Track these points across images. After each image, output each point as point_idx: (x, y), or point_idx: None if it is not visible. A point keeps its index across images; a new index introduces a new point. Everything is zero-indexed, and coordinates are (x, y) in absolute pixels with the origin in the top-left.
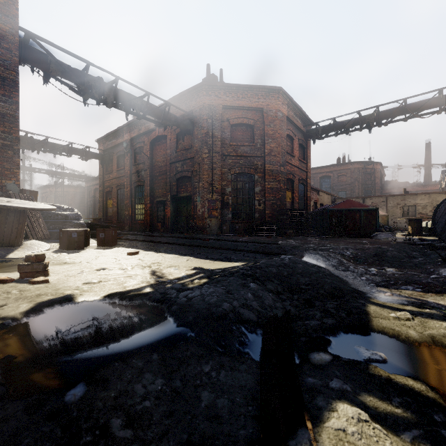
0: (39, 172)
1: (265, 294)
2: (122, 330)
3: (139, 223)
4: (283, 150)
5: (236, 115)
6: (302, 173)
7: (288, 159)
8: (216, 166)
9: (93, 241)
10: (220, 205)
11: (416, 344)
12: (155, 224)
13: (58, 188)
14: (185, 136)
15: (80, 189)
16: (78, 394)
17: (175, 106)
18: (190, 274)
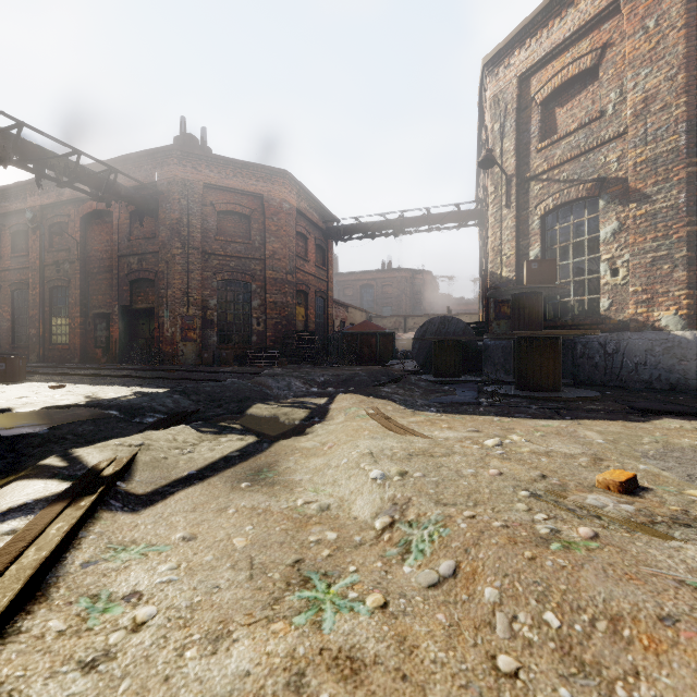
0: None
1: (185, 401)
2: (65, 418)
3: (58, 349)
4: (291, 253)
5: (225, 199)
6: (321, 283)
7: (300, 264)
8: (194, 267)
9: None
10: (200, 323)
11: (265, 417)
12: (90, 350)
13: None
14: (144, 218)
15: None
16: (45, 432)
17: (126, 174)
18: (127, 395)
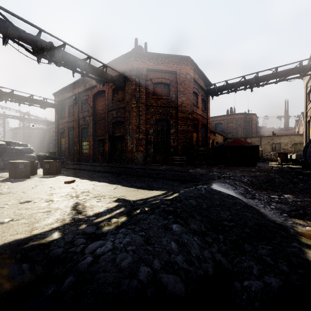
0: (10, 117)
1: (190, 239)
2: None
3: (84, 155)
4: (191, 103)
5: (157, 76)
6: (204, 119)
7: (194, 109)
8: (142, 113)
9: (41, 170)
10: (145, 142)
11: None
12: (96, 156)
13: (26, 130)
14: (118, 91)
15: (42, 131)
16: None
17: (111, 67)
18: (111, 208)
